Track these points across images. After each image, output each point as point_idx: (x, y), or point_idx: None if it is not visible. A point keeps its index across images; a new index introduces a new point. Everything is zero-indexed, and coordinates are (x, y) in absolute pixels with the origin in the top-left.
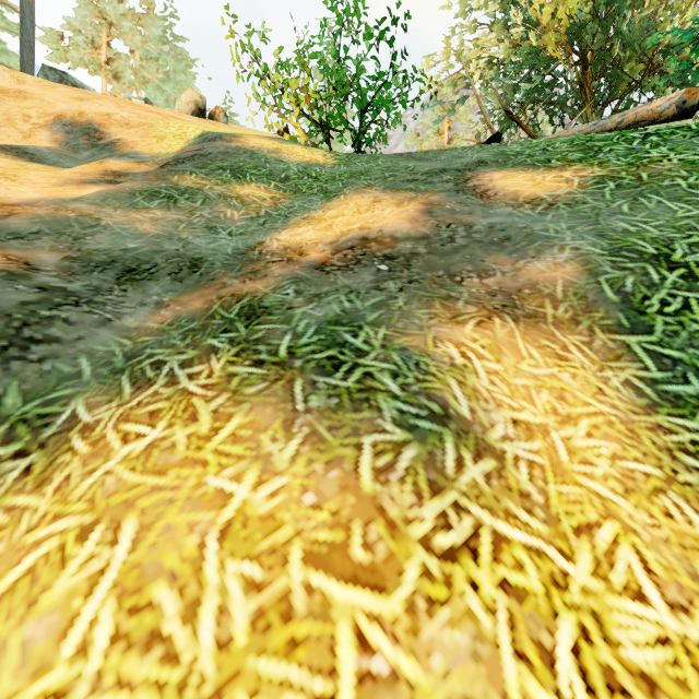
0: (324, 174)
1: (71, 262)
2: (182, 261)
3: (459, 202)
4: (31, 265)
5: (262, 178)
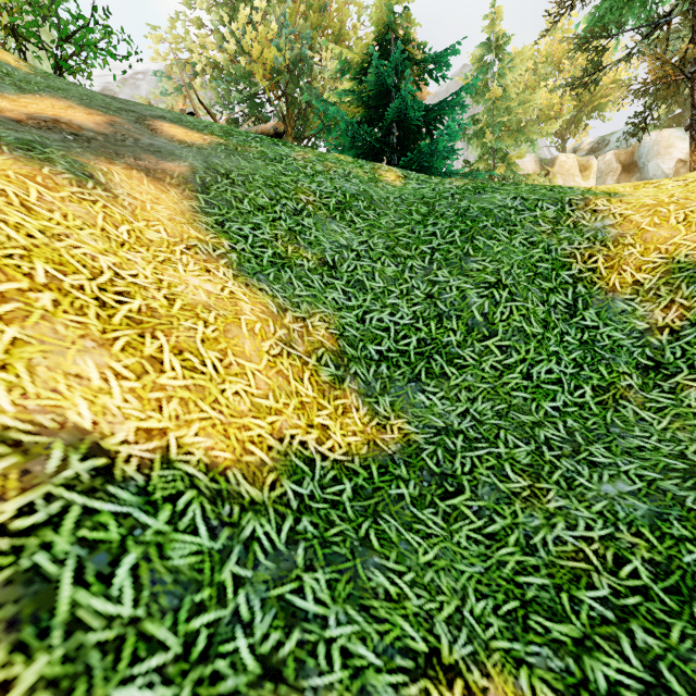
0: (18, 75)
1: None
2: None
3: (135, 127)
4: None
5: None
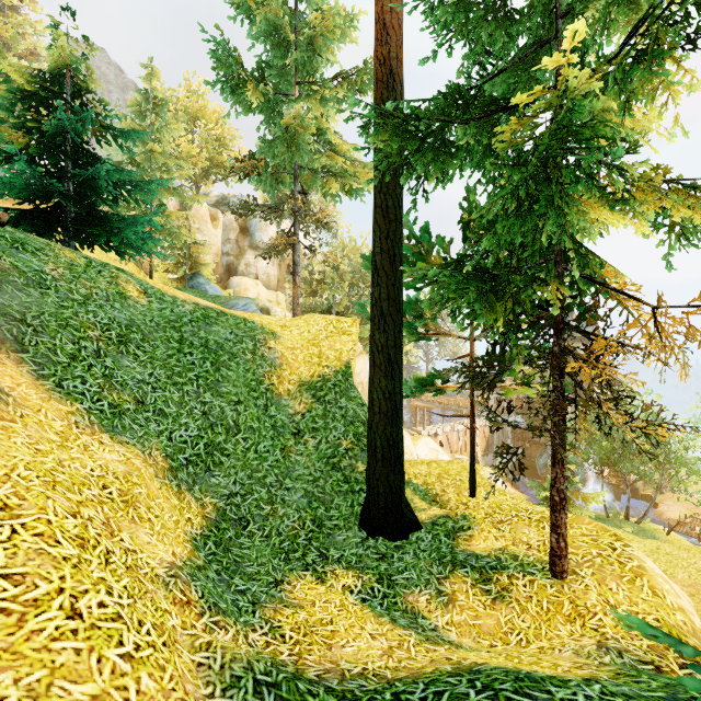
0: None
1: None
2: None
3: None
4: None
5: None
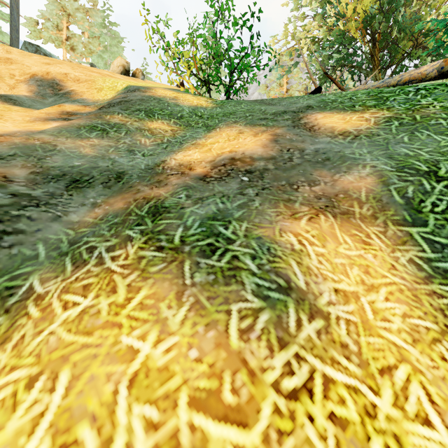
0: (206, 113)
1: (35, 175)
2: (111, 174)
3: (295, 134)
4: (7, 178)
5: (165, 117)
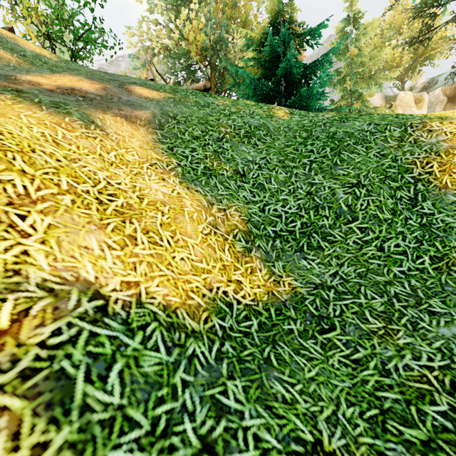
0: (51, 63)
1: None
2: None
3: (118, 90)
4: None
5: (7, 49)
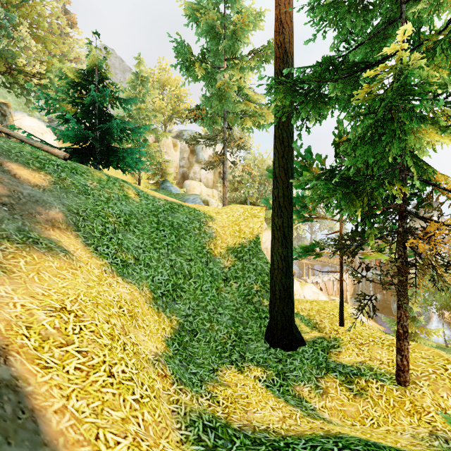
0: None
1: None
2: None
3: (9, 179)
4: None
5: None
